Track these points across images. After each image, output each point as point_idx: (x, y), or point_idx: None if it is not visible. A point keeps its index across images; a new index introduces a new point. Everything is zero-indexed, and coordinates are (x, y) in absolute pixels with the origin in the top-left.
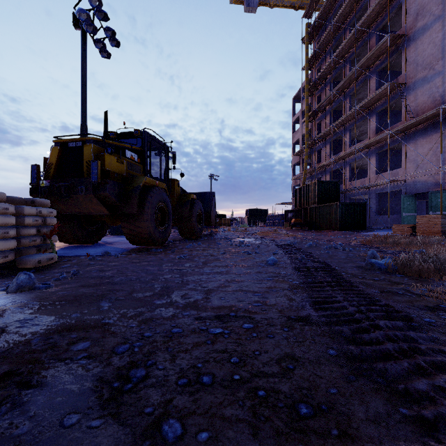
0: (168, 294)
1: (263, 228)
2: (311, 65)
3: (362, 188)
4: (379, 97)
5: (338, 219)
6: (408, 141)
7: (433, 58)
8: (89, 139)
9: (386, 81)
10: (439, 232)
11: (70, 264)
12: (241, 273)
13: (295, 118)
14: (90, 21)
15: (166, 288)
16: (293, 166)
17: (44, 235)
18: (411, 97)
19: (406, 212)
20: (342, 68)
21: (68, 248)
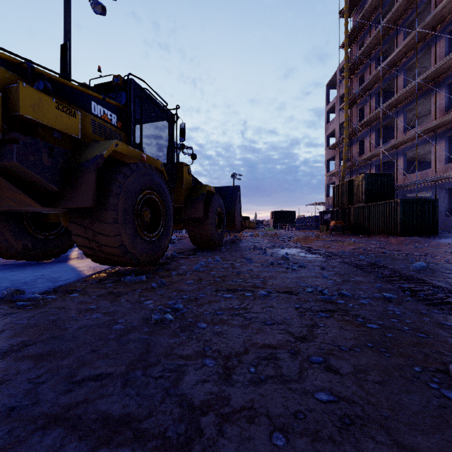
0: None
1: (295, 232)
2: (351, 41)
3: (426, 182)
4: None
5: (398, 221)
6: None
7: None
8: None
9: None
10: None
11: None
12: None
13: (330, 106)
14: None
15: None
16: (327, 161)
17: None
18: None
19: None
20: (393, 38)
21: None
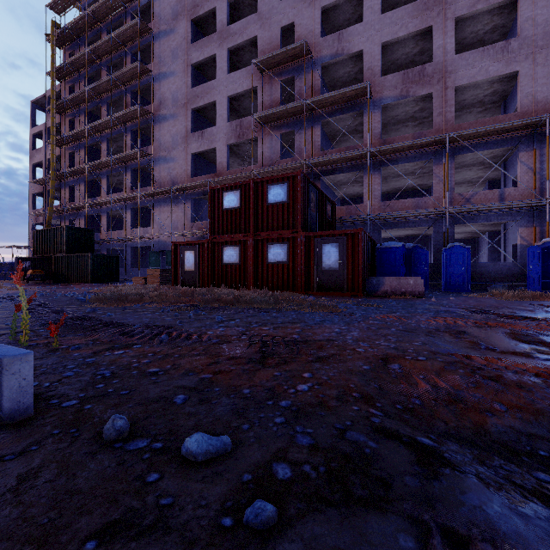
0: None
1: None
2: (61, 76)
3: (119, 240)
4: (133, 157)
5: (90, 271)
6: (155, 205)
7: (170, 145)
8: None
9: (141, 142)
10: (159, 282)
11: None
12: None
13: (37, 131)
14: None
15: None
16: (33, 196)
17: None
18: (157, 168)
19: (153, 266)
20: (100, 105)
21: None
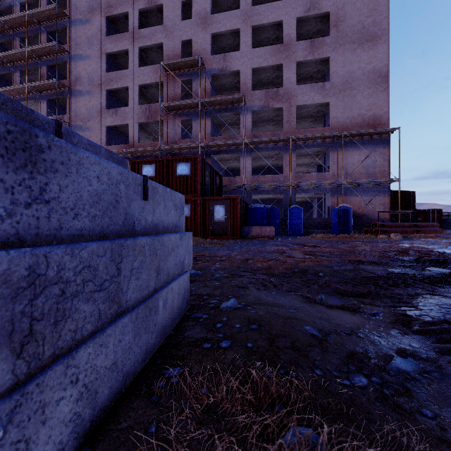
0: None
1: None
2: None
3: None
4: None
5: None
6: None
7: (86, 117)
8: None
9: (56, 110)
10: None
11: None
12: None
13: None
14: None
15: None
16: None
17: None
18: None
19: None
20: (12, 71)
21: None
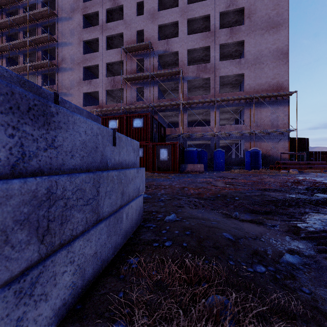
0: None
1: None
2: None
3: None
4: None
5: None
6: None
7: (69, 86)
8: None
9: (48, 81)
10: None
11: None
12: None
13: None
14: None
15: None
16: None
17: None
18: None
19: None
20: (18, 55)
21: None
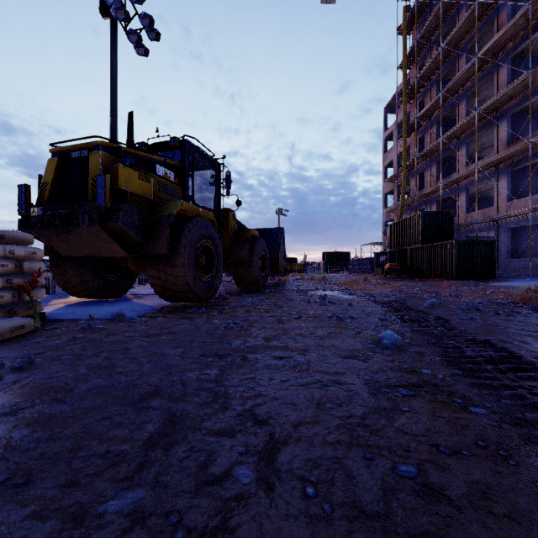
0: (166, 453)
1: (347, 276)
2: (411, 61)
3: (487, 221)
4: (513, 94)
5: (453, 264)
6: None
7: None
8: (96, 143)
9: (522, 71)
10: None
11: (44, 337)
12: (338, 370)
13: (388, 133)
14: (119, 4)
15: (171, 422)
16: (385, 195)
17: (20, 288)
18: None
19: None
20: (455, 61)
21: (77, 304)
